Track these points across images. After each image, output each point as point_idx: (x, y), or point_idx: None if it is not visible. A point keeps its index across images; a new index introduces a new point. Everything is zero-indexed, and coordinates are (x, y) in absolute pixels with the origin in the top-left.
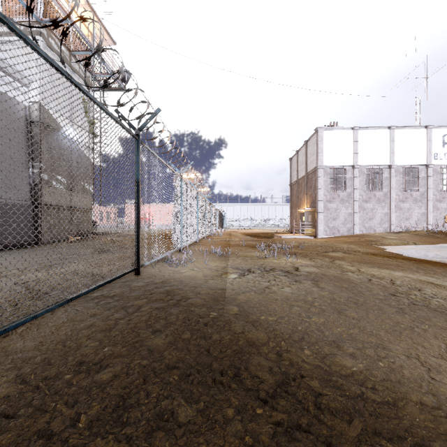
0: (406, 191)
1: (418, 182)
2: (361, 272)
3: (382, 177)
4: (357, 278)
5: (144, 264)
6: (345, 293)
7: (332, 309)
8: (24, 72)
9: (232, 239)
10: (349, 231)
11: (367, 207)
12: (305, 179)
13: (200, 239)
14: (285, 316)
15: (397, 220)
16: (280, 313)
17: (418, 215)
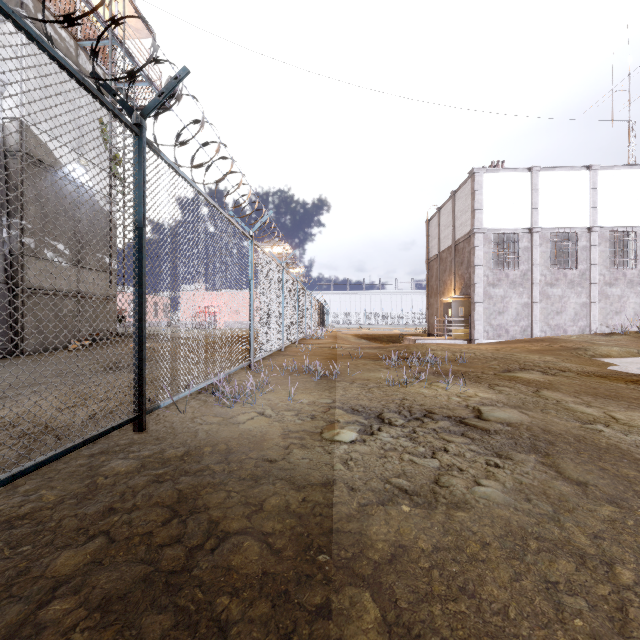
0: (615, 268)
1: (635, 254)
2: (625, 425)
3: (577, 247)
4: (635, 444)
5: (158, 405)
6: None
7: None
8: None
9: (339, 344)
10: (524, 332)
11: (552, 294)
12: (452, 251)
13: (287, 346)
14: None
15: (602, 314)
16: None
17: (634, 306)
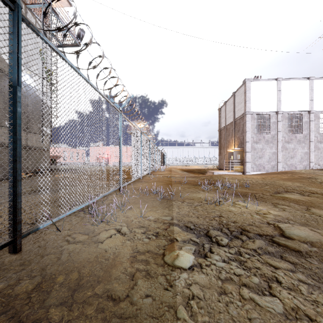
0: None
1: None
2: None
3: (302, 121)
4: None
5: (36, 227)
6: None
7: None
8: None
9: (172, 175)
10: (273, 168)
11: (288, 147)
12: (233, 124)
13: (144, 175)
14: None
15: (316, 158)
16: None
17: None
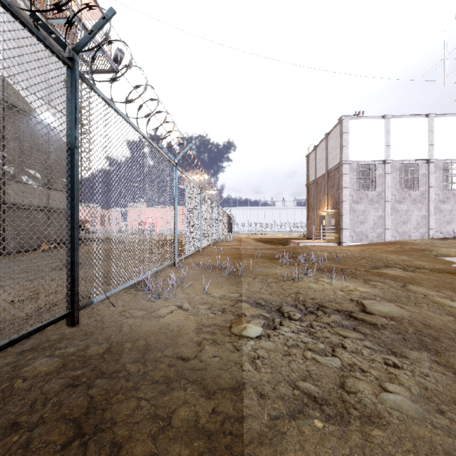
0: (447, 189)
1: None
2: None
3: (418, 174)
4: None
5: (91, 301)
6: None
7: None
8: None
9: (243, 246)
10: (379, 237)
11: (400, 209)
12: (326, 178)
13: (204, 247)
14: None
15: (437, 224)
16: None
17: None
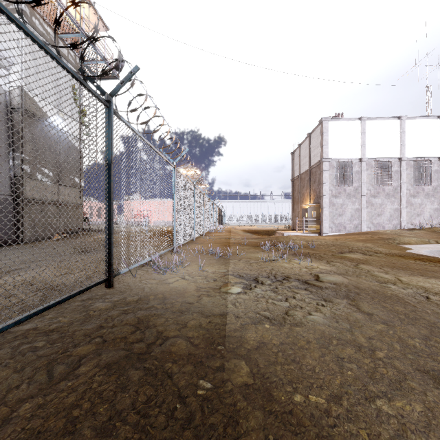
0: (417, 185)
1: (430, 176)
2: (405, 284)
3: (391, 171)
4: (408, 294)
5: (119, 272)
6: (412, 327)
7: (418, 372)
8: (2, 52)
9: (232, 236)
10: (356, 228)
11: (375, 203)
12: (308, 174)
13: (197, 237)
14: (339, 394)
15: (408, 216)
16: (326, 381)
17: (430, 211)
